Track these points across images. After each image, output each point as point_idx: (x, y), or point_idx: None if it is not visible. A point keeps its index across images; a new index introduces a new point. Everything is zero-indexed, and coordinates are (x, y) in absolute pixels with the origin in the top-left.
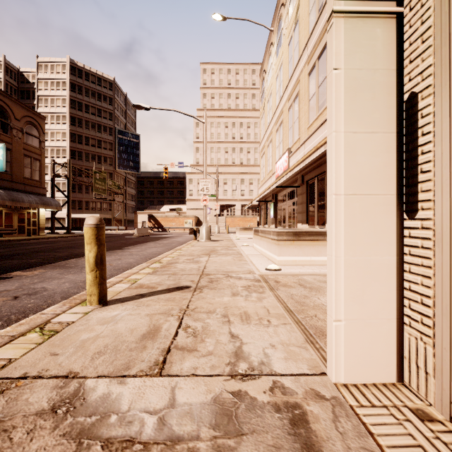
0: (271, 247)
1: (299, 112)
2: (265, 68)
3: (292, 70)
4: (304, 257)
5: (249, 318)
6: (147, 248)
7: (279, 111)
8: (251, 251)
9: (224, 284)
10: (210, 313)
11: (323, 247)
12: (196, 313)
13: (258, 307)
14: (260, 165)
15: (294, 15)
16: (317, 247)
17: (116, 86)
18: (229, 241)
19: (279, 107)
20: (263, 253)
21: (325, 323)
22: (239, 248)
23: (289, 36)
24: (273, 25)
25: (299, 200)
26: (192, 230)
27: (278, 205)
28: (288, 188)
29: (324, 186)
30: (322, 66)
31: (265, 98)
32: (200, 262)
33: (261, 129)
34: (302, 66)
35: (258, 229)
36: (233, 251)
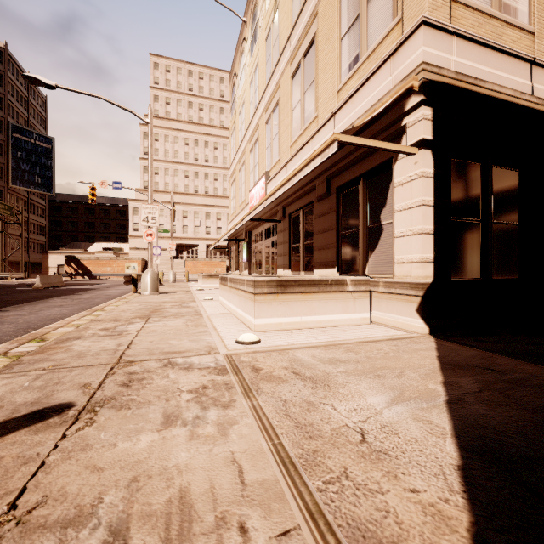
0: (245, 304)
1: (280, 126)
2: (237, 71)
3: (271, 73)
4: (292, 318)
5: (190, 524)
6: (44, 308)
7: (254, 124)
8: (216, 309)
9: (154, 387)
10: (77, 523)
11: (318, 302)
12: (25, 540)
13: (219, 463)
14: (230, 194)
15: (274, 1)
16: (310, 302)
17: (10, 58)
18: (187, 294)
19: (254, 120)
20: (232, 312)
21: (375, 501)
22: (199, 303)
23: (266, 28)
24: (247, 15)
25: (279, 239)
26: (130, 278)
27: (253, 245)
28: (265, 223)
29: (312, 220)
30: (309, 65)
31: (236, 109)
32: (126, 333)
33: (231, 148)
34: (284, 67)
35: (226, 277)
36: (189, 310)
